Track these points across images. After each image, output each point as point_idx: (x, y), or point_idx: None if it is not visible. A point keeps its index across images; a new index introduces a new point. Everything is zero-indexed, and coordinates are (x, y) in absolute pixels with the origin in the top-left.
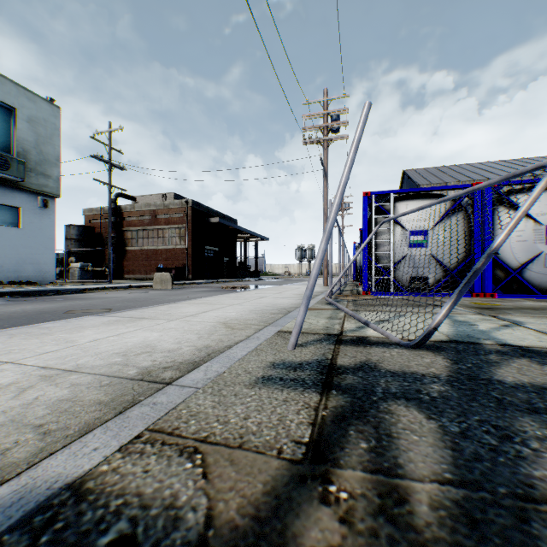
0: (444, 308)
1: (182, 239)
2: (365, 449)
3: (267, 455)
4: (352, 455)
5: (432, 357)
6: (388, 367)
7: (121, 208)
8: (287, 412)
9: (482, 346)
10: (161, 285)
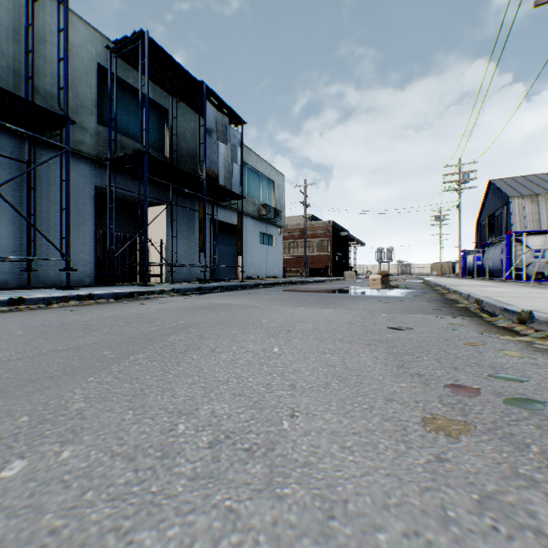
0: None
1: (324, 248)
2: None
3: None
4: None
5: None
6: None
7: None
8: (547, 285)
9: None
10: (350, 279)
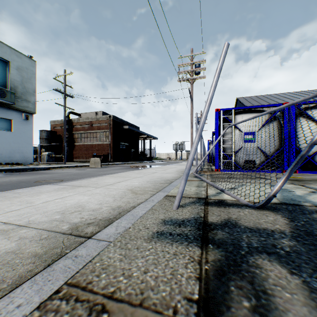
0: (280, 182)
1: (107, 138)
2: (248, 309)
3: (164, 316)
4: (239, 316)
5: (273, 216)
6: (245, 224)
7: (72, 120)
8: (177, 265)
9: (304, 207)
10: (95, 165)
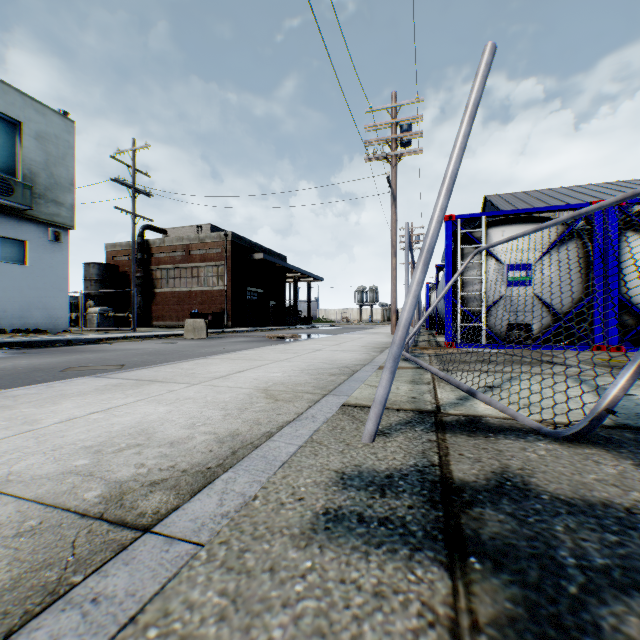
0: (623, 377)
1: (220, 279)
2: None
3: None
4: None
5: (612, 463)
6: (550, 488)
7: (149, 243)
8: None
9: None
10: (194, 334)
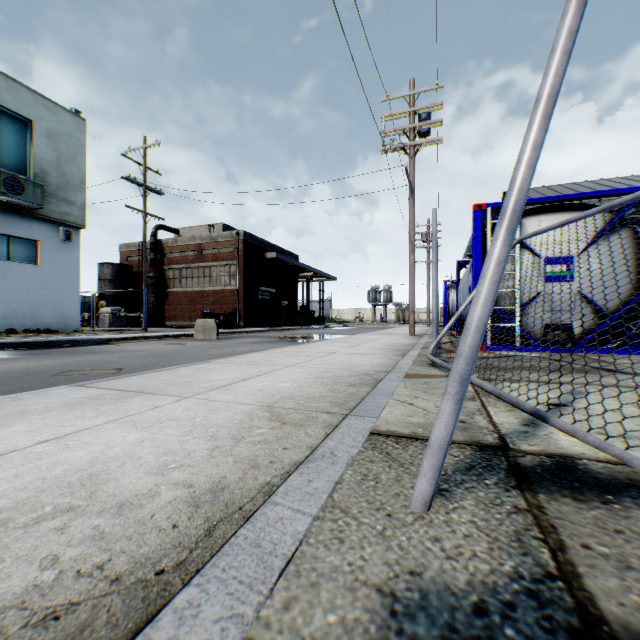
0: None
1: (232, 279)
2: None
3: None
4: None
5: None
6: None
7: (162, 243)
8: None
9: None
10: (204, 335)
